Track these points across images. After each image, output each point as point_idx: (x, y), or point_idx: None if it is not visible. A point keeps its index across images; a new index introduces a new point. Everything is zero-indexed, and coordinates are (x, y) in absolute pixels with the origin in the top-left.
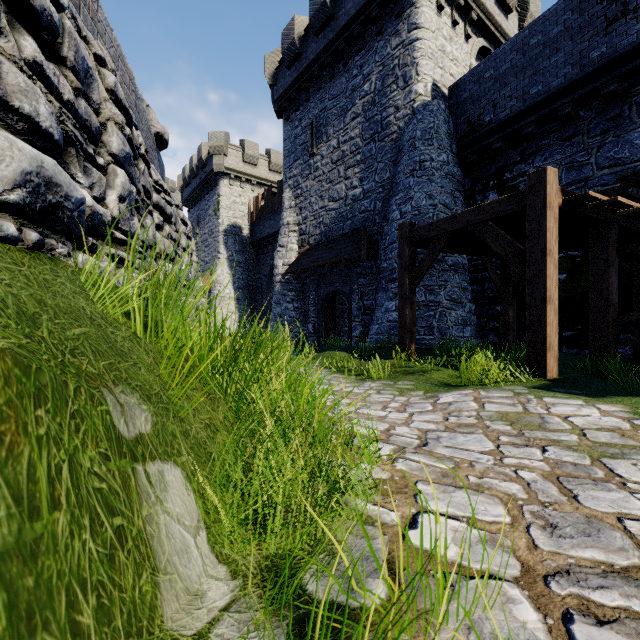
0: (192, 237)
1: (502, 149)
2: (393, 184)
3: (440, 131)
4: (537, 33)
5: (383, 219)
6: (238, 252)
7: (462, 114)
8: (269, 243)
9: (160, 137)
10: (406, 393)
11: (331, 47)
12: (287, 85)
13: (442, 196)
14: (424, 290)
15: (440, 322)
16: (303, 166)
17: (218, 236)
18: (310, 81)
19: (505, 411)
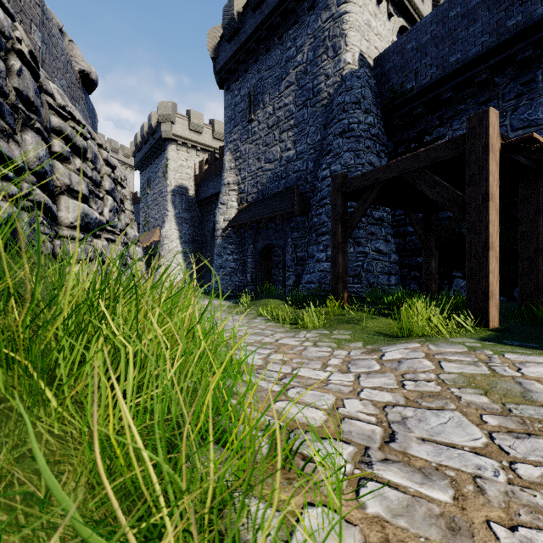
0: (126, 185)
1: (423, 114)
2: (324, 145)
3: (367, 97)
4: (456, 6)
5: (314, 178)
6: (185, 210)
7: (386, 83)
8: (212, 202)
9: (86, 76)
10: (344, 345)
11: (267, 22)
12: (227, 57)
13: (369, 156)
14: (353, 242)
15: (367, 272)
16: (242, 131)
17: (166, 196)
18: (248, 54)
19: (469, 373)
